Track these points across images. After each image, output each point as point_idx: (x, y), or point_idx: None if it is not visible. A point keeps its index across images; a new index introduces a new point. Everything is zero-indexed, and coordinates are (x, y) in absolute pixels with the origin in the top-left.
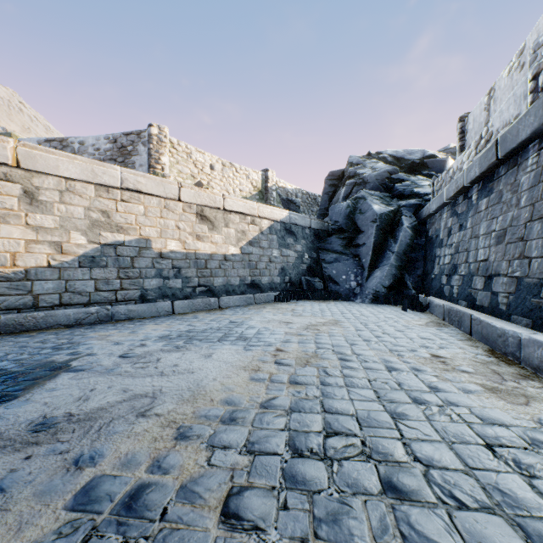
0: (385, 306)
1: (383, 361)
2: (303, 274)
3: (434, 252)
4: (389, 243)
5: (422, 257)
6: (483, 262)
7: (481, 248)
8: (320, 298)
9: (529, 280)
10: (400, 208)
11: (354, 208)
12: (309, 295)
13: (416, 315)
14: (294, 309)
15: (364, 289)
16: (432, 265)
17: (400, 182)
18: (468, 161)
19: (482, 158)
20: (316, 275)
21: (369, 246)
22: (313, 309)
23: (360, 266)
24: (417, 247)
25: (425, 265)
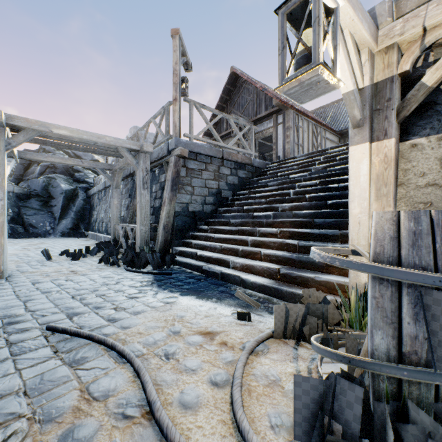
0: (68, 238)
1: (66, 246)
2: (8, 223)
3: (93, 212)
4: (71, 206)
5: (88, 214)
6: (102, 218)
7: (102, 213)
8: (25, 237)
9: (107, 223)
10: (77, 188)
11: (48, 183)
12: (16, 236)
13: (82, 239)
14: (11, 242)
15: (56, 230)
16: (91, 218)
17: (78, 172)
18: (103, 179)
19: (103, 184)
20: (18, 223)
21: (59, 207)
22: (25, 241)
23: (53, 218)
24: (86, 209)
25: (89, 218)
